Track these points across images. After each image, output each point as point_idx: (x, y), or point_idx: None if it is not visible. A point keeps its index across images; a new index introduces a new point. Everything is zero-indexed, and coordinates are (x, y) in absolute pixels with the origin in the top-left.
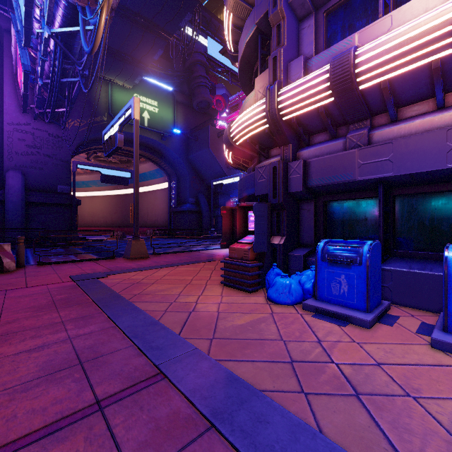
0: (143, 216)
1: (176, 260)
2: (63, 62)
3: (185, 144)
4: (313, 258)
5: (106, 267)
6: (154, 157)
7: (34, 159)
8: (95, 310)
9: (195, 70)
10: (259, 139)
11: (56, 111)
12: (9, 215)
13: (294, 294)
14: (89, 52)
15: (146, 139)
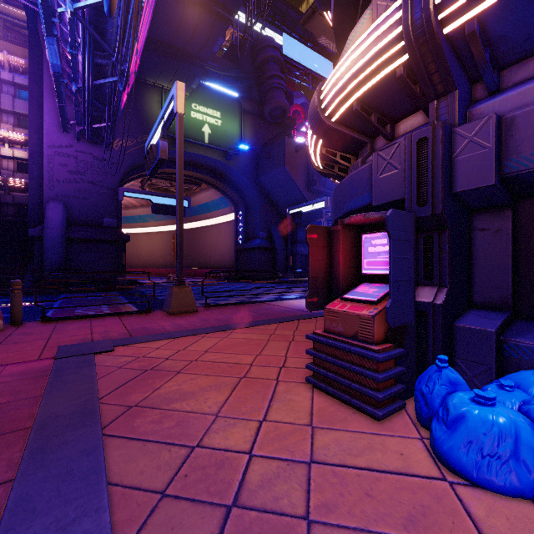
0: (205, 255)
1: (234, 317)
2: (96, 56)
3: (254, 164)
4: (523, 337)
5: (127, 328)
6: (217, 182)
7: (78, 188)
8: (5, 467)
9: (267, 69)
10: (378, 100)
11: (99, 126)
12: (48, 253)
13: (531, 463)
14: (108, 11)
15: (207, 159)
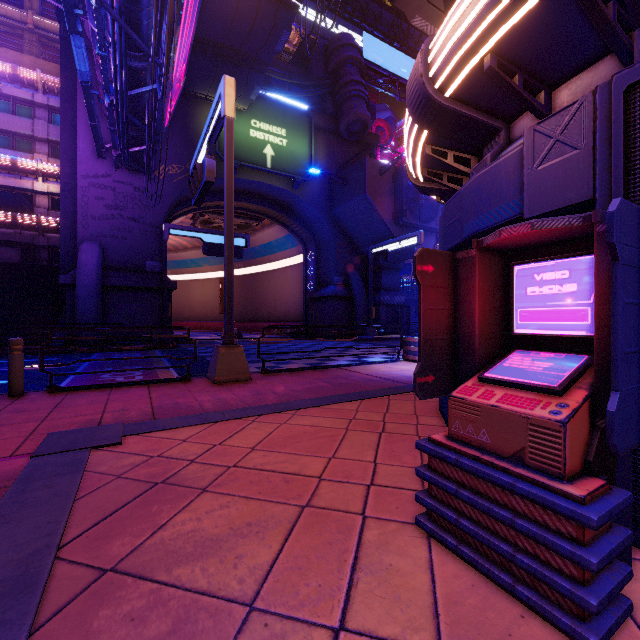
0: (268, 306)
1: (299, 389)
2: (131, 57)
3: (328, 192)
4: None
5: (153, 404)
6: (282, 216)
7: (116, 225)
8: None
9: (344, 73)
10: (529, 48)
11: (139, 150)
12: (80, 304)
13: None
14: None
15: (270, 188)
